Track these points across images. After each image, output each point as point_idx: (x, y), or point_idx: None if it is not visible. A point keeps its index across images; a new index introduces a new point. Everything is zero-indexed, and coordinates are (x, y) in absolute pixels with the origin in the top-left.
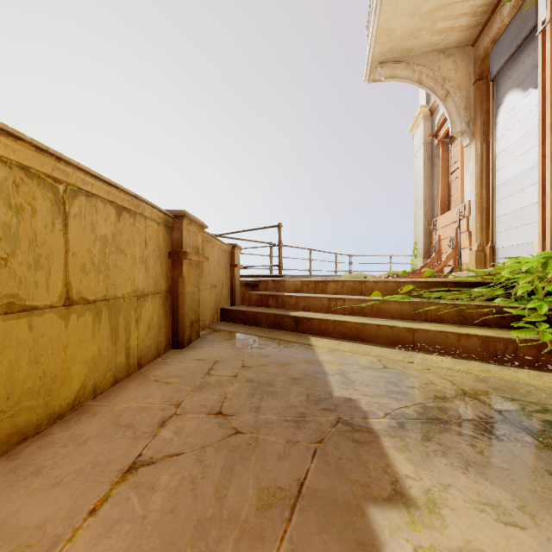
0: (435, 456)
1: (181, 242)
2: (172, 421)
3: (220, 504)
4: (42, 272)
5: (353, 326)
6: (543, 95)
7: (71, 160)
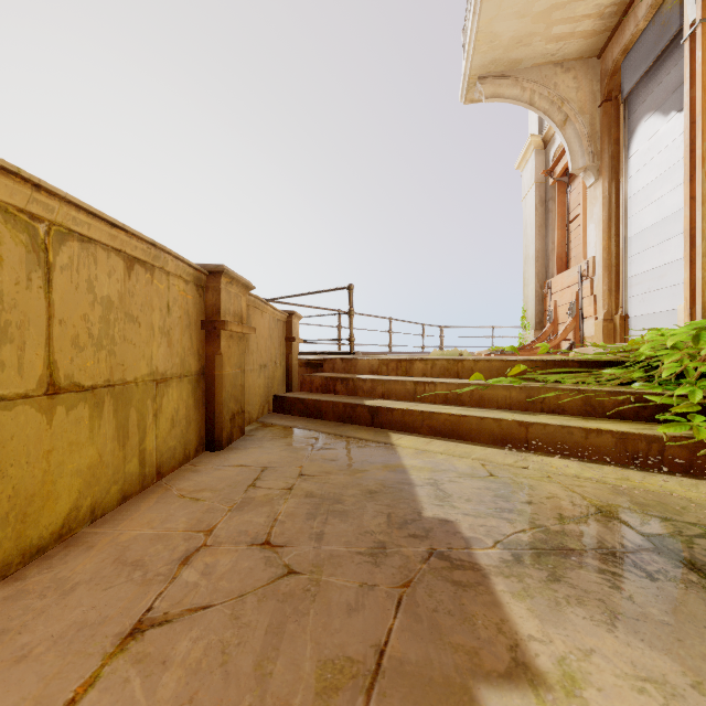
0: (568, 605)
1: (218, 308)
2: (199, 556)
3: (262, 688)
4: (12, 348)
5: (447, 419)
6: (692, 118)
7: (55, 190)
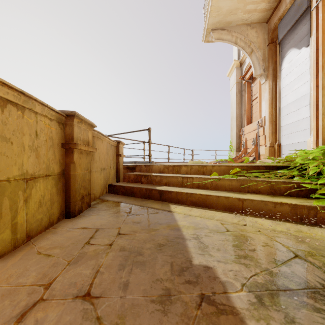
0: None
1: (72, 136)
2: (33, 311)
3: None
4: None
5: (200, 197)
6: (316, 47)
7: None
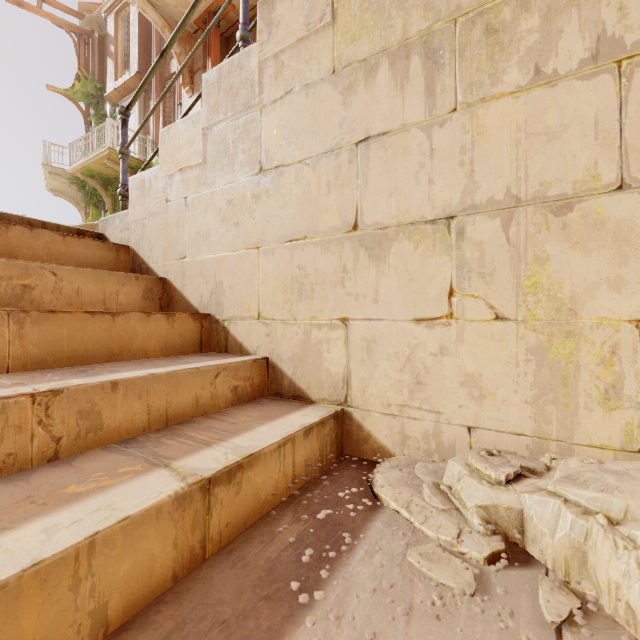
0: None
1: None
2: None
3: None
4: None
5: None
6: None
7: None
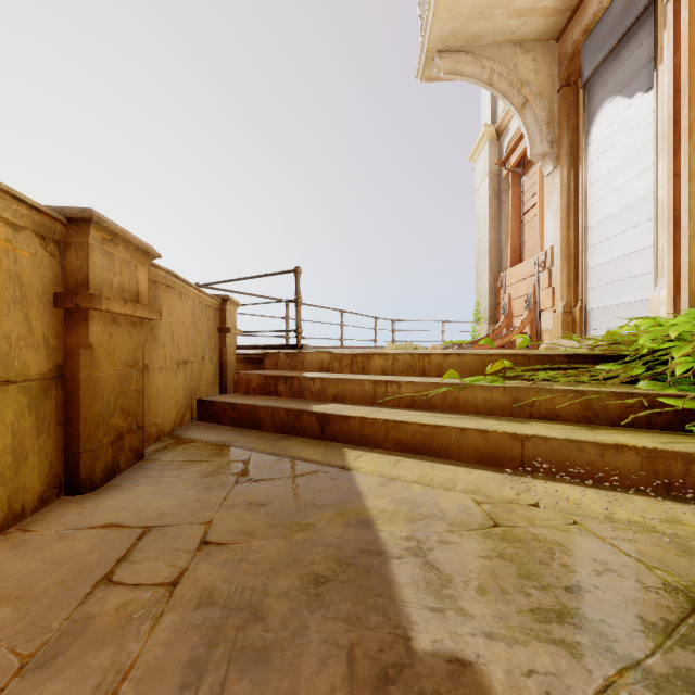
0: None
1: (86, 275)
2: None
3: None
4: None
5: (418, 430)
6: (676, 87)
7: None
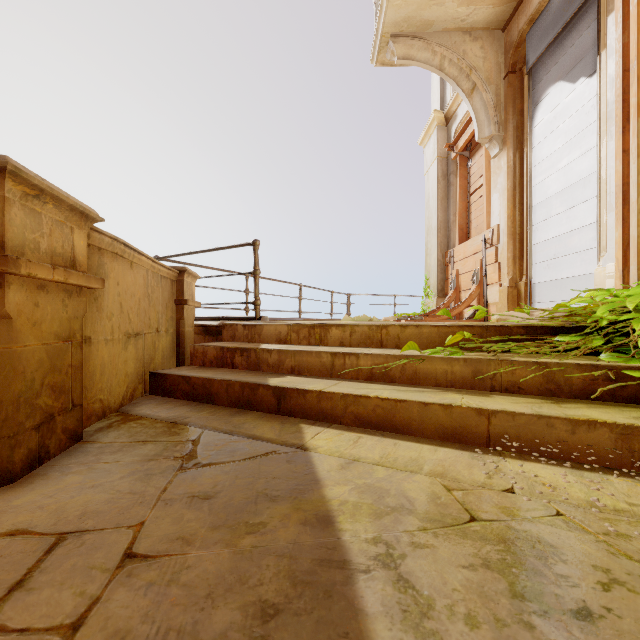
0: None
1: (0, 234)
2: None
3: None
4: None
5: (378, 405)
6: (624, 66)
7: None
